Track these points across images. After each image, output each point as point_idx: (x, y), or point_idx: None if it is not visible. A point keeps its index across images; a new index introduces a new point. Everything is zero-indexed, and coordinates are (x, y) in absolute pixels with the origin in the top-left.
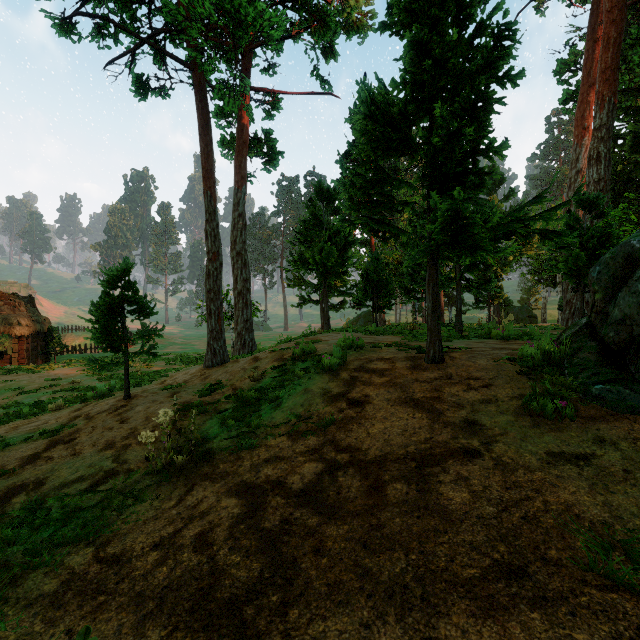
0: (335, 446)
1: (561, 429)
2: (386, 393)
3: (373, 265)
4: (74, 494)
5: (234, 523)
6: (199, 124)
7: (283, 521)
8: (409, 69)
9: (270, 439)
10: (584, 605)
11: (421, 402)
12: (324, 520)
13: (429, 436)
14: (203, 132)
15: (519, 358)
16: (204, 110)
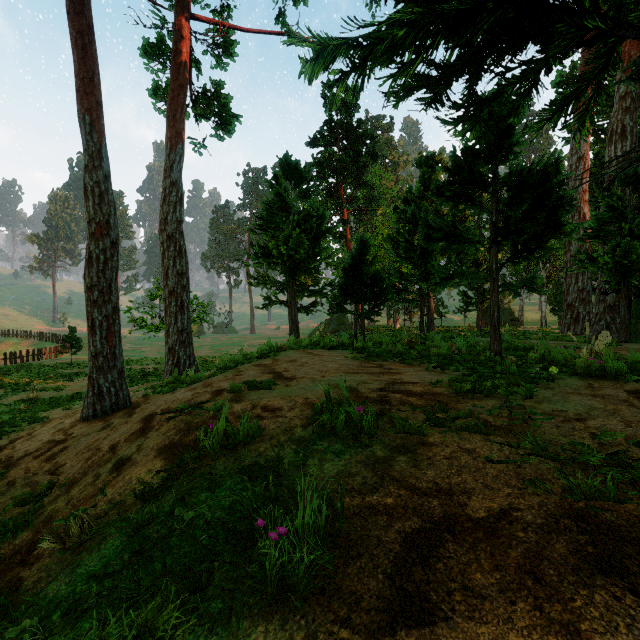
0: None
1: None
2: None
3: (359, 254)
4: None
5: None
6: None
7: None
8: None
9: None
10: None
11: None
12: None
13: None
14: (72, 8)
15: None
16: None
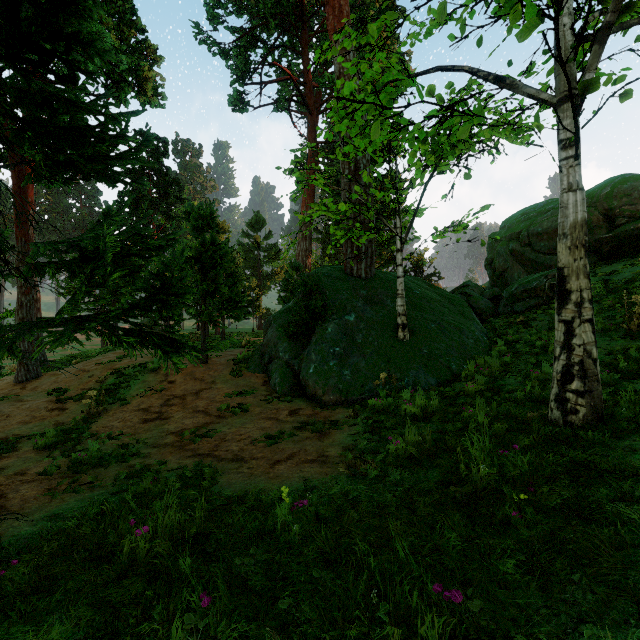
0: (167, 395)
1: (237, 379)
2: (184, 377)
3: None
4: (55, 428)
5: (143, 413)
6: (15, 183)
7: (159, 409)
8: (193, 254)
9: (135, 400)
10: (222, 400)
11: (198, 378)
12: (171, 406)
13: (200, 387)
14: (19, 191)
15: (236, 359)
16: (21, 173)
